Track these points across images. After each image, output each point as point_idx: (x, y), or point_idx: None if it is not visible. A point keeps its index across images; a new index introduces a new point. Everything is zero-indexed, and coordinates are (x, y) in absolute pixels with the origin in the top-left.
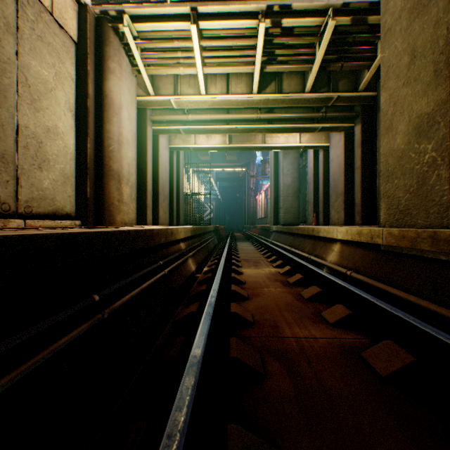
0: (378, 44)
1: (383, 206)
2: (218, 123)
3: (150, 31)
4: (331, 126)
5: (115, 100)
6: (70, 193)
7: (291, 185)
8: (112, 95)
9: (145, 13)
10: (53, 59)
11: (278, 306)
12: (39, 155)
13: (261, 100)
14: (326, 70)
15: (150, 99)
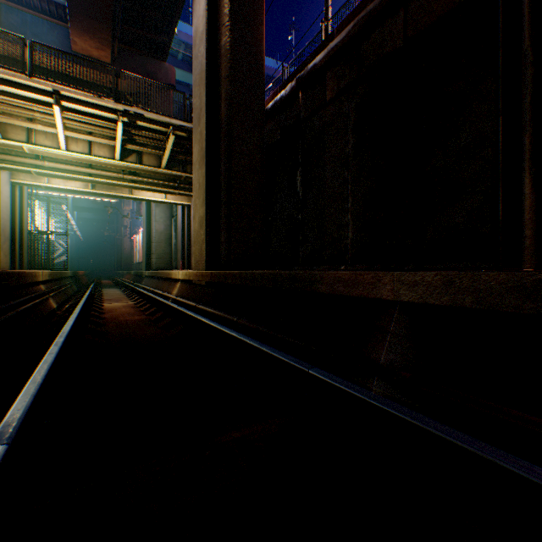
0: None
1: (194, 259)
2: (80, 173)
3: (5, 90)
4: (187, 194)
5: None
6: None
7: (164, 233)
8: None
9: (0, 76)
10: None
11: (123, 314)
12: None
13: (125, 166)
14: (176, 158)
15: None
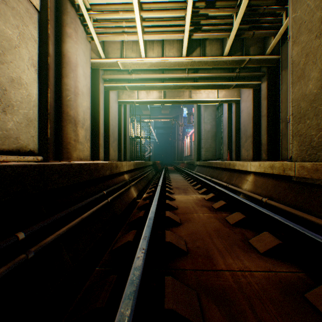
0: (283, 15)
1: (295, 143)
2: (155, 81)
3: (100, 3)
4: (243, 84)
5: (72, 59)
6: (33, 133)
7: (210, 131)
8: (69, 55)
9: None
10: (17, 21)
11: (207, 232)
12: (3, 101)
13: (189, 62)
14: (241, 37)
15: (101, 61)
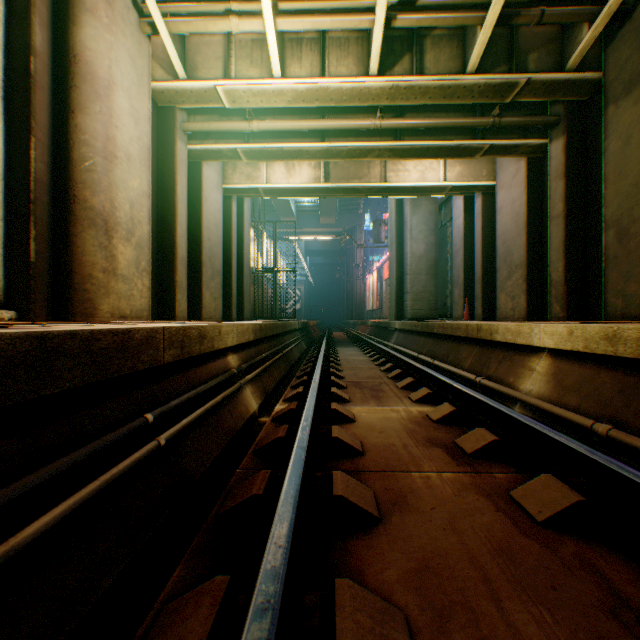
0: None
1: None
2: (305, 139)
3: None
4: (506, 145)
5: (97, 67)
6: None
7: (424, 257)
8: (88, 56)
9: None
10: None
11: (475, 562)
12: None
13: (385, 88)
14: (511, 24)
15: (178, 86)
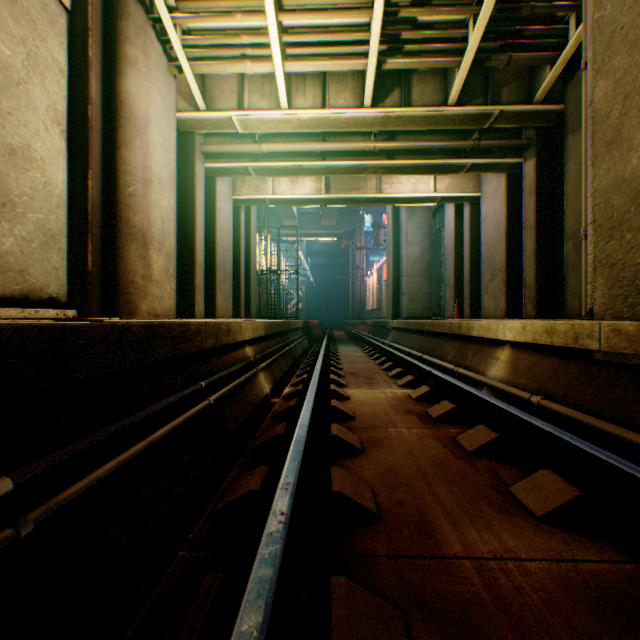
0: (571, 21)
1: (600, 282)
2: (308, 158)
3: None
4: (486, 163)
5: (138, 110)
6: (57, 262)
7: (419, 260)
8: (131, 101)
9: None
10: (23, 30)
11: (420, 469)
12: None
13: (378, 117)
14: (484, 66)
15: (199, 116)
